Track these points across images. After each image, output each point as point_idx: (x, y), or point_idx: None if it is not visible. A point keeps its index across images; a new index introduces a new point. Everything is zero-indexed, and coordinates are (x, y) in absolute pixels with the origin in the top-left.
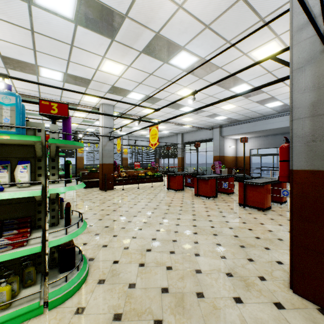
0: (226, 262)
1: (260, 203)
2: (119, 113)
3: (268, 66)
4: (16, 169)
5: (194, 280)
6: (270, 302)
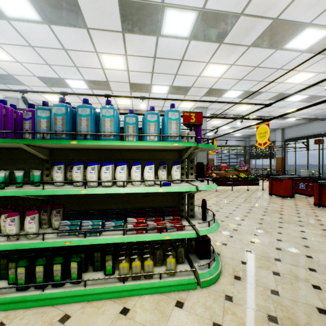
0: None
1: None
2: (210, 114)
3: None
4: (172, 169)
5: None
6: None
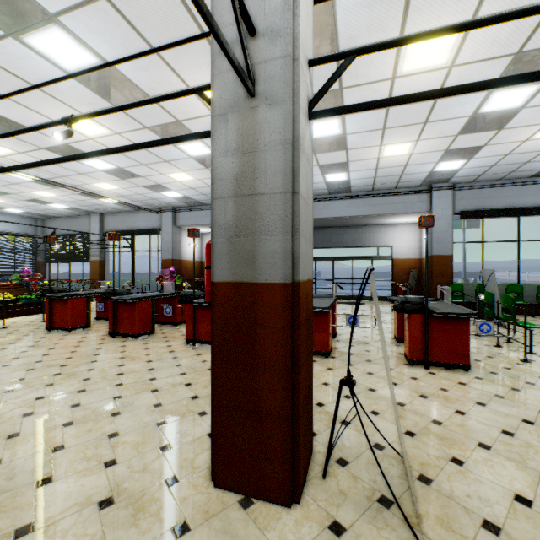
0: (112, 473)
1: None
2: None
3: None
4: None
5: None
6: (168, 531)
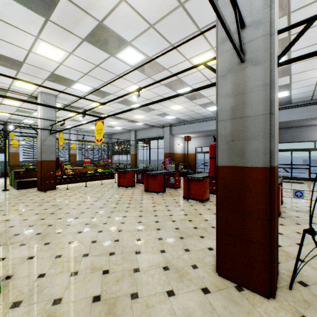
0: (164, 256)
1: (200, 195)
2: (63, 105)
3: (207, 73)
4: None
5: (131, 281)
6: (199, 289)
